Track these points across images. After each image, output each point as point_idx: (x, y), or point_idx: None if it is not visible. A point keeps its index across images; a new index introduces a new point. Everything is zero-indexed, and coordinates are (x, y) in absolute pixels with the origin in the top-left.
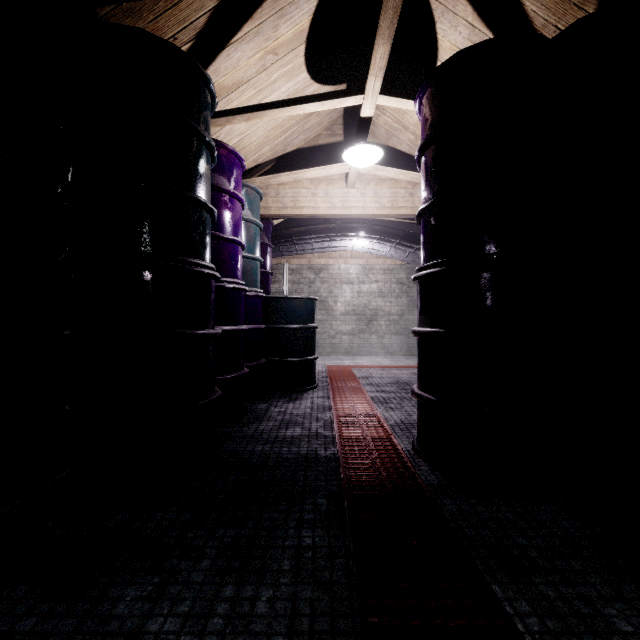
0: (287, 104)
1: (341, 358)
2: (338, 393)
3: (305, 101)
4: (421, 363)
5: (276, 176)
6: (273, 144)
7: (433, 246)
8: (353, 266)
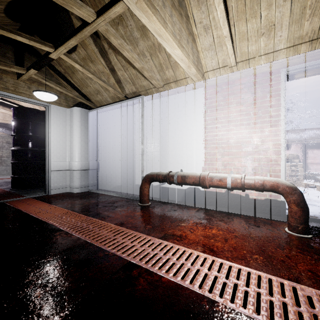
0: None
1: None
2: None
3: None
4: (13, 169)
5: None
6: None
7: (16, 143)
8: None
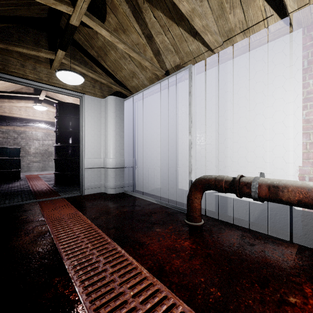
0: (12, 93)
1: (33, 172)
2: (31, 181)
3: (19, 93)
4: (55, 165)
5: (2, 103)
6: (0, 90)
7: (57, 140)
8: (40, 133)
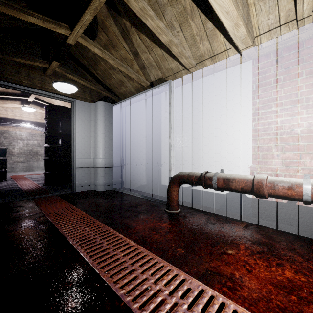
0: (1, 95)
1: (17, 173)
2: (18, 181)
3: (8, 95)
4: (45, 165)
5: None
6: None
7: (47, 141)
8: (24, 132)
